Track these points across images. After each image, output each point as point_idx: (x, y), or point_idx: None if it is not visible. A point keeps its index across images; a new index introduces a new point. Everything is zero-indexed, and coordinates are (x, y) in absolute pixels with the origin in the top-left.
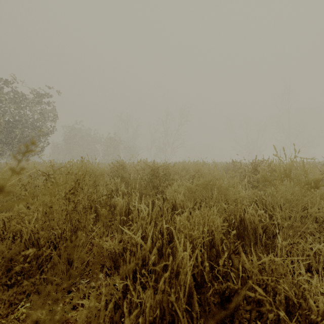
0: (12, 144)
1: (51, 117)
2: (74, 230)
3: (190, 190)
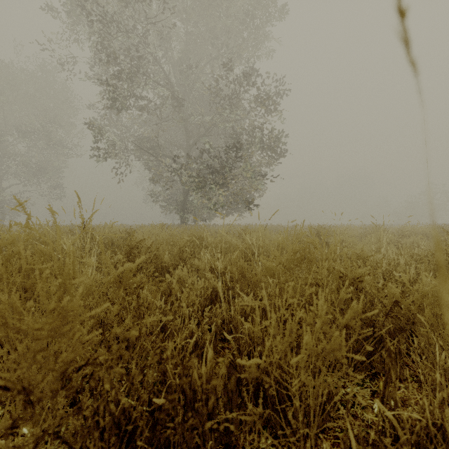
0: None
1: None
2: None
3: None
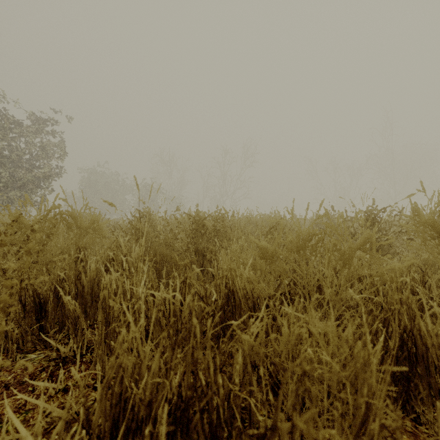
0: None
1: (57, 152)
2: None
3: (266, 257)
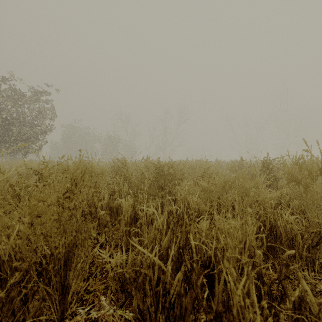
0: (10, 142)
1: (50, 115)
2: (70, 245)
3: (205, 190)
